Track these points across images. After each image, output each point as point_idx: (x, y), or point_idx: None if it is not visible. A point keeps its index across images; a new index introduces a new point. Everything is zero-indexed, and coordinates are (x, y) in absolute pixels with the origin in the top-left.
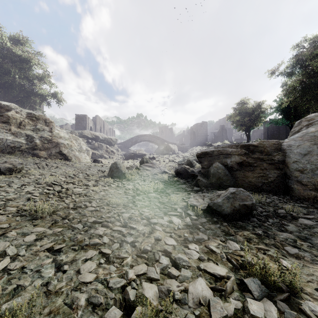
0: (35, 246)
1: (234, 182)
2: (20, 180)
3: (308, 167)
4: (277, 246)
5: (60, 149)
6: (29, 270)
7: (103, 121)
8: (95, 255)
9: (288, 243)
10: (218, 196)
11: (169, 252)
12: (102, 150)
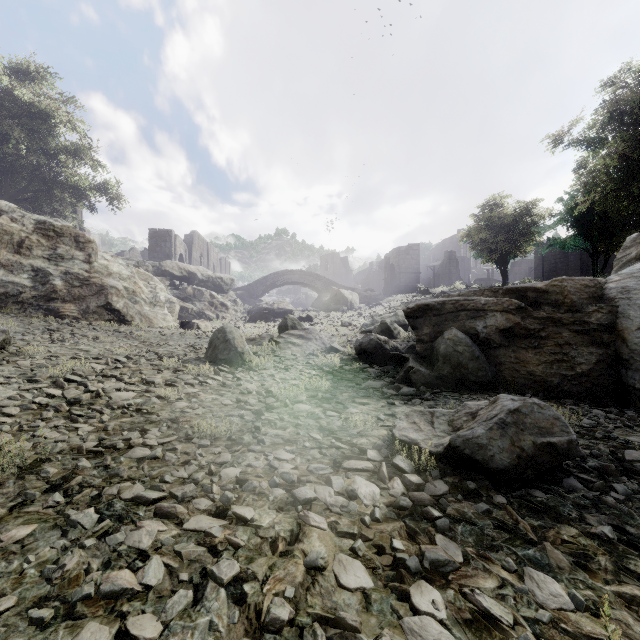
0: None
1: (494, 373)
2: None
3: None
4: None
5: (107, 299)
6: None
7: (207, 244)
8: None
9: None
10: (470, 416)
11: (350, 626)
12: (201, 303)
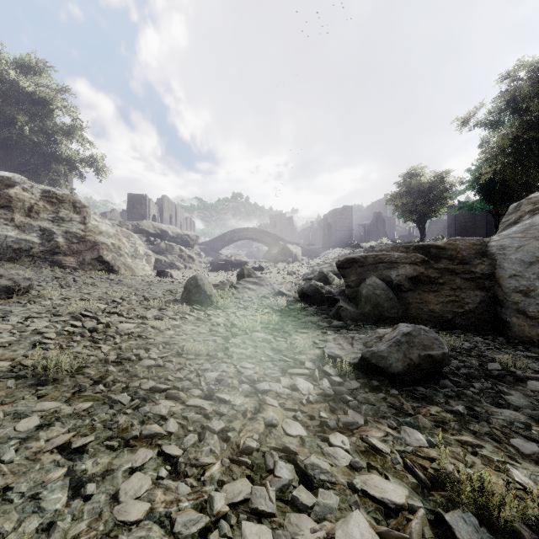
0: (36, 440)
1: (404, 311)
2: (25, 309)
3: (538, 285)
4: (496, 438)
5: (99, 253)
6: (18, 494)
7: (175, 206)
8: (150, 459)
9: (516, 431)
10: (379, 339)
11: (292, 451)
12: (172, 255)
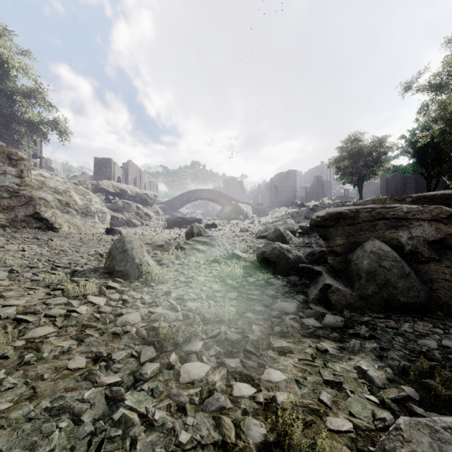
0: None
1: (427, 293)
2: None
3: None
4: None
5: (35, 209)
6: None
7: (139, 170)
8: None
9: None
10: None
11: None
12: (129, 213)
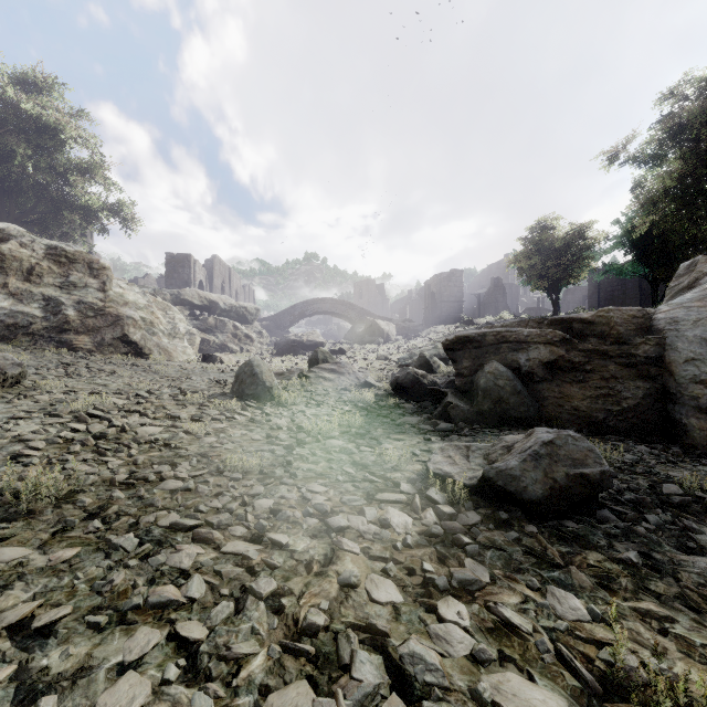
0: None
1: (537, 409)
2: (10, 406)
3: None
4: (693, 604)
5: (124, 330)
6: None
7: (229, 270)
8: (154, 646)
9: None
10: (506, 450)
11: (381, 631)
12: (224, 334)
